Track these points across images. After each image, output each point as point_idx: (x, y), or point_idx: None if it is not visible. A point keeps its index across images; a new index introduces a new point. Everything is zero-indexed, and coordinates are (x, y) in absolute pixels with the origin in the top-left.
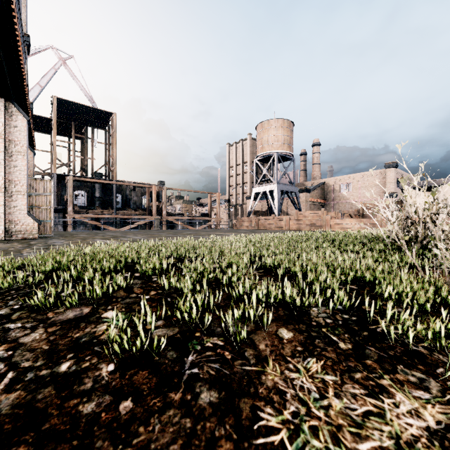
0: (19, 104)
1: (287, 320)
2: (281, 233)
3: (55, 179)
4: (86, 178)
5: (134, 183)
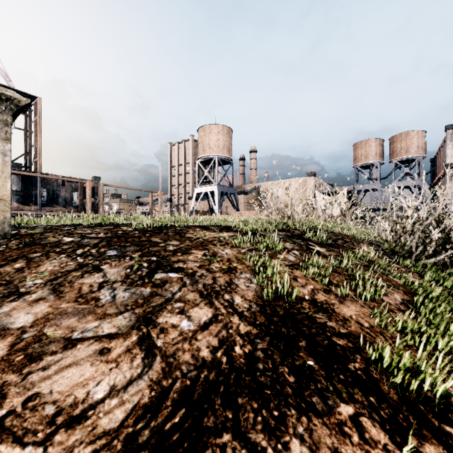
0: None
1: (200, 228)
2: None
3: None
4: None
5: (64, 177)
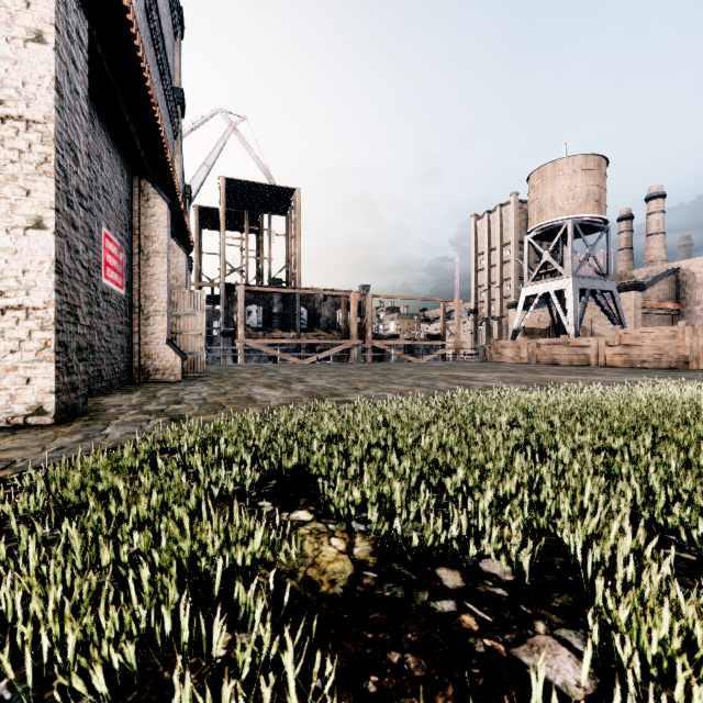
0: (163, 184)
1: None
2: (599, 377)
3: (223, 291)
4: (261, 287)
5: (325, 291)
